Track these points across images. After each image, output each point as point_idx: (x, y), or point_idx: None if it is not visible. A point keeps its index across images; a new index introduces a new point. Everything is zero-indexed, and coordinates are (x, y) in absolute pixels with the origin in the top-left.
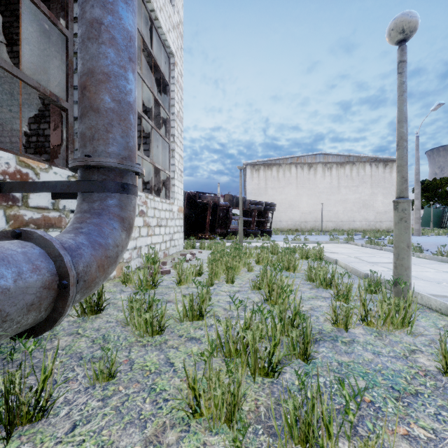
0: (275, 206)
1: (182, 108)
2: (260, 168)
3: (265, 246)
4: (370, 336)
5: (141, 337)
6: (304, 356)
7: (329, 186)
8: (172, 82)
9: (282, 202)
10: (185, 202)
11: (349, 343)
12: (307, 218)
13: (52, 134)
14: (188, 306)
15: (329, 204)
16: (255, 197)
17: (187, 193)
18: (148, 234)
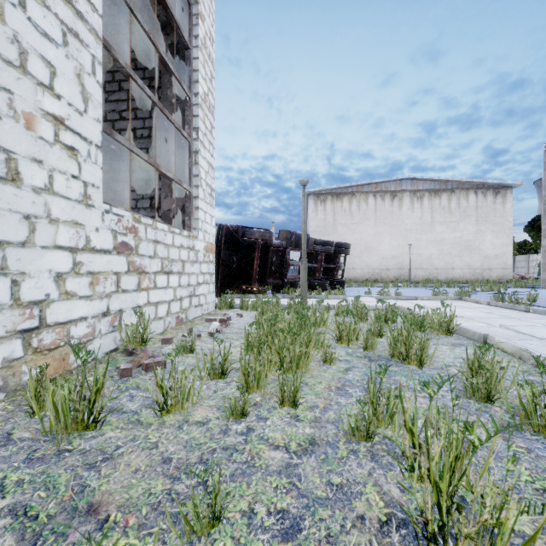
0: (349, 248)
1: (213, 92)
2: (326, 198)
3: (344, 306)
4: None
5: None
6: None
7: (419, 222)
8: (195, 44)
9: (356, 243)
10: (223, 240)
11: None
12: (390, 264)
13: None
14: None
15: (419, 246)
16: (319, 237)
17: (225, 227)
18: (139, 286)
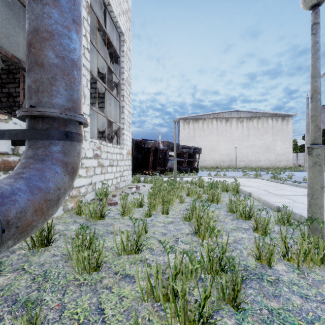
0: (201, 150)
1: (130, 75)
2: (189, 121)
3: (194, 181)
4: (293, 274)
5: (79, 274)
6: (233, 303)
7: (241, 135)
8: (122, 55)
9: (206, 147)
10: (133, 147)
11: (275, 282)
12: (225, 158)
13: (21, 93)
14: (126, 241)
15: (241, 148)
16: (186, 143)
17: (135, 140)
18: (101, 172)
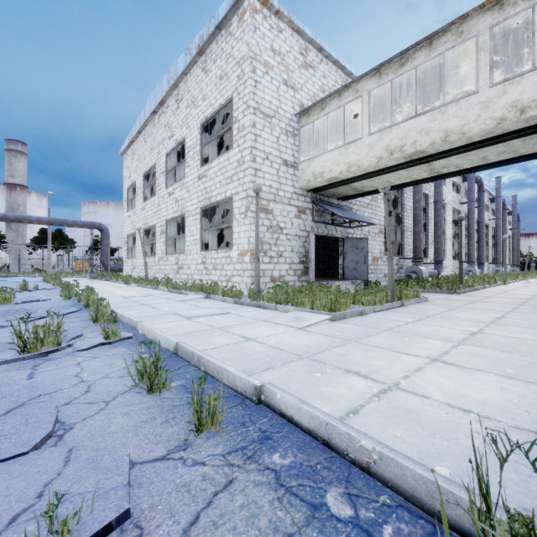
0: None
1: None
2: None
3: None
4: None
5: None
6: None
7: None
8: None
9: None
10: None
11: None
12: None
13: None
14: None
15: None
16: None
17: None
18: None
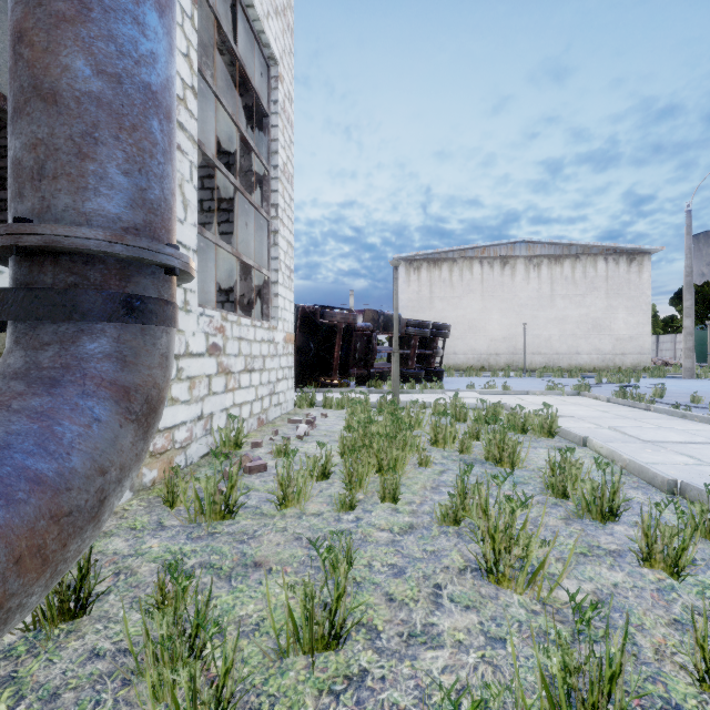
0: (449, 330)
1: (292, 159)
2: (421, 265)
3: (441, 405)
4: None
5: None
6: None
7: (536, 295)
8: (274, 110)
9: (458, 322)
10: (298, 324)
11: None
12: (500, 347)
13: None
14: (301, 613)
15: (536, 325)
16: (413, 314)
17: (301, 308)
18: (226, 387)
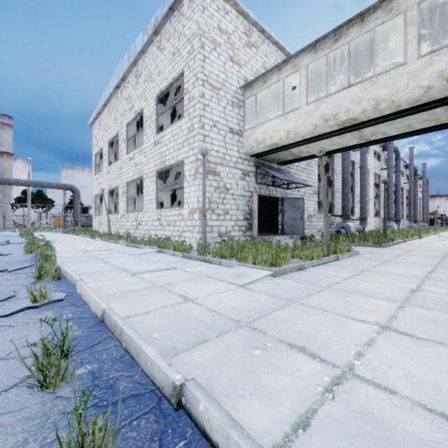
0: None
1: None
2: None
3: None
4: None
5: None
6: None
7: None
8: None
9: None
10: None
11: None
12: None
13: None
14: None
15: None
16: None
17: None
18: None
